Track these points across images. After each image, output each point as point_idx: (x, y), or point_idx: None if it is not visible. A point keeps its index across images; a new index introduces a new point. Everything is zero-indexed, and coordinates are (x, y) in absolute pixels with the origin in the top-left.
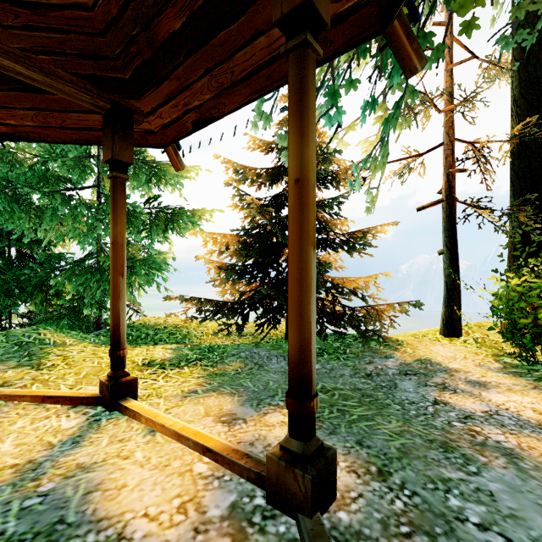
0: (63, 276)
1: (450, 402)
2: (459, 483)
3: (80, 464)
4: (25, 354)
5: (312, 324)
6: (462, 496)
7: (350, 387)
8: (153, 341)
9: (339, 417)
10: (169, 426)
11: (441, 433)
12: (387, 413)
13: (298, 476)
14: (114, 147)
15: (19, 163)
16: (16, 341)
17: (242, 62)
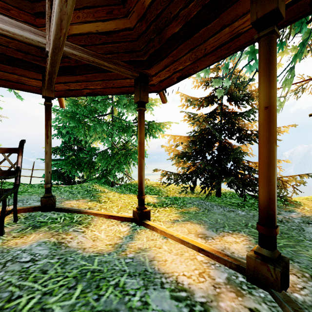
0: (97, 158)
1: None
2: None
3: (139, 248)
4: (91, 195)
5: (275, 186)
6: None
7: None
8: None
9: None
10: (175, 235)
11: None
12: (303, 245)
13: (270, 268)
14: (140, 95)
15: (80, 105)
16: (85, 189)
17: (212, 43)
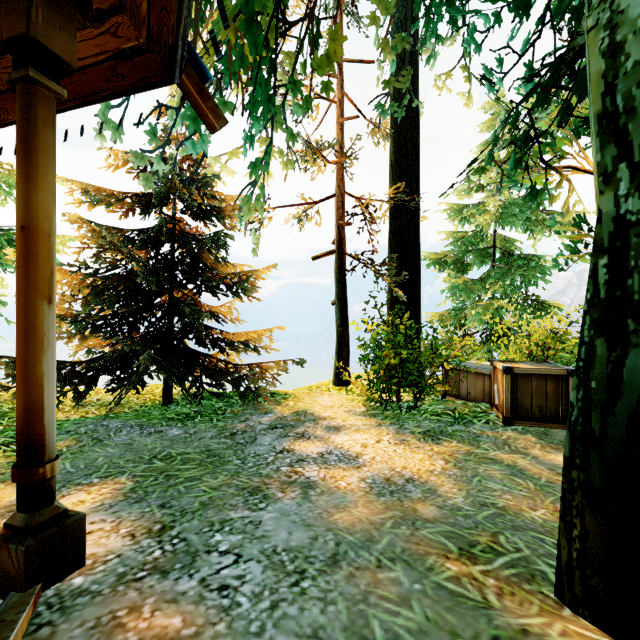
0: None
1: (295, 449)
2: (237, 521)
3: None
4: None
5: (47, 384)
6: (230, 531)
7: (201, 449)
8: None
9: (161, 483)
10: None
11: (262, 479)
12: (221, 470)
13: (12, 551)
14: None
15: None
16: None
17: None
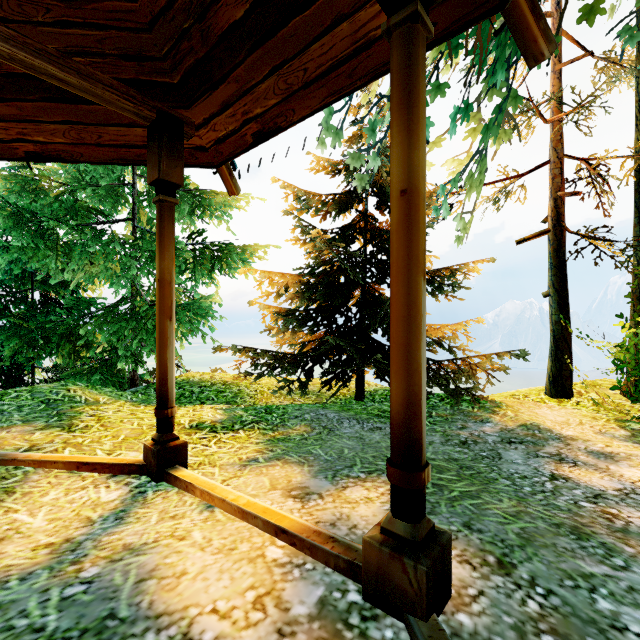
0: (94, 324)
1: (571, 477)
2: (605, 581)
3: (127, 545)
4: (54, 413)
5: (423, 374)
6: (613, 597)
7: (443, 457)
8: (199, 400)
9: (436, 493)
10: (231, 500)
11: (568, 515)
12: (495, 490)
13: (408, 567)
14: (161, 165)
15: (44, 193)
16: (43, 399)
17: (318, 56)
